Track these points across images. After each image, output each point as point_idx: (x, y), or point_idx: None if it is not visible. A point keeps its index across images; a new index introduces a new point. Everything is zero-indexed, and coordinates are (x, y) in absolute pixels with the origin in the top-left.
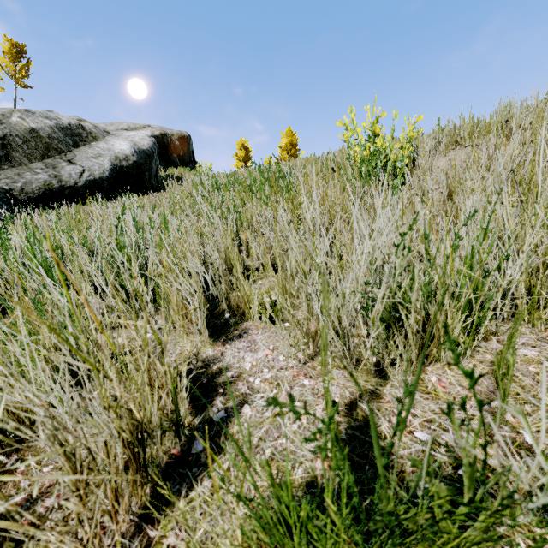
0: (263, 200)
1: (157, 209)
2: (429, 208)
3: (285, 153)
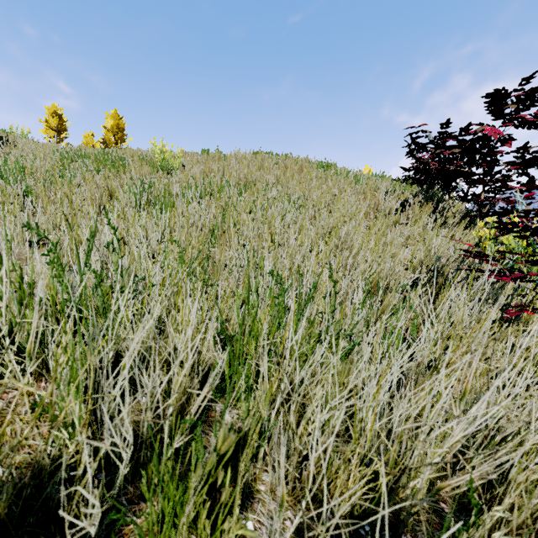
0: (113, 168)
1: (35, 162)
2: (175, 179)
3: (111, 135)
